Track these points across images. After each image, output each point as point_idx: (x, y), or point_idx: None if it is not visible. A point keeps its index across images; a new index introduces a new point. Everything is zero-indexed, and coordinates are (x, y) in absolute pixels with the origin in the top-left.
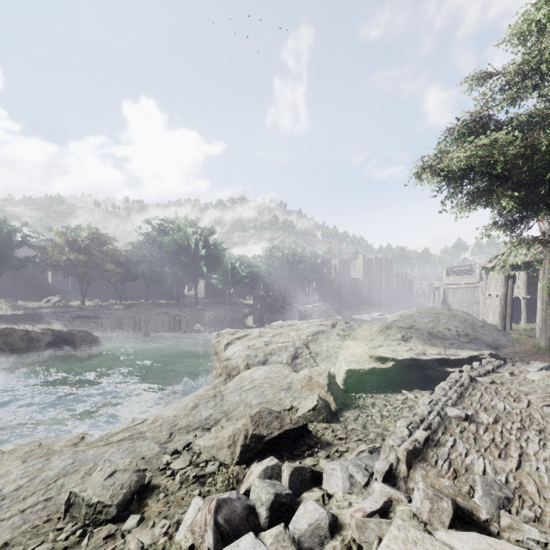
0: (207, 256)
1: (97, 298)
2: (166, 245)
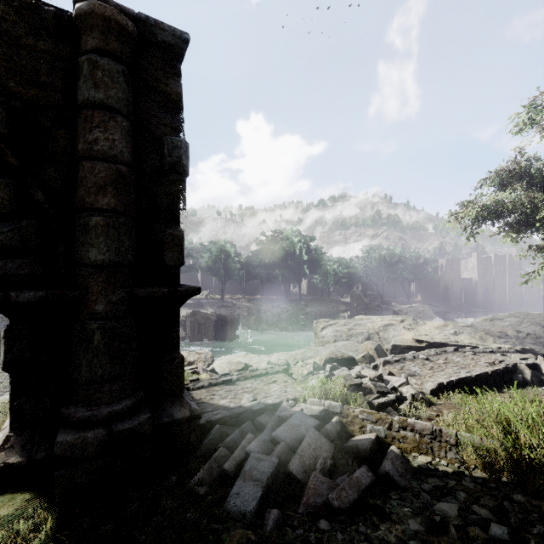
0: (309, 260)
1: (228, 293)
2: (277, 252)
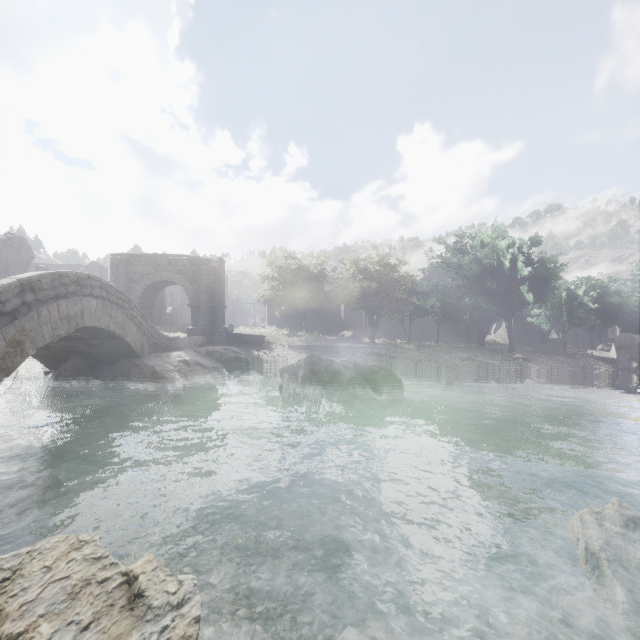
0: (529, 279)
1: (383, 337)
2: (466, 267)
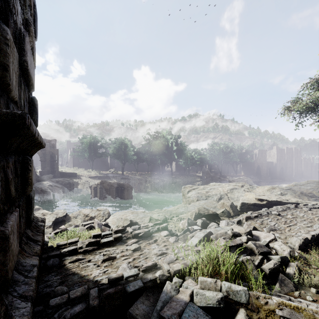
0: (177, 150)
1: (126, 170)
2: (157, 145)
